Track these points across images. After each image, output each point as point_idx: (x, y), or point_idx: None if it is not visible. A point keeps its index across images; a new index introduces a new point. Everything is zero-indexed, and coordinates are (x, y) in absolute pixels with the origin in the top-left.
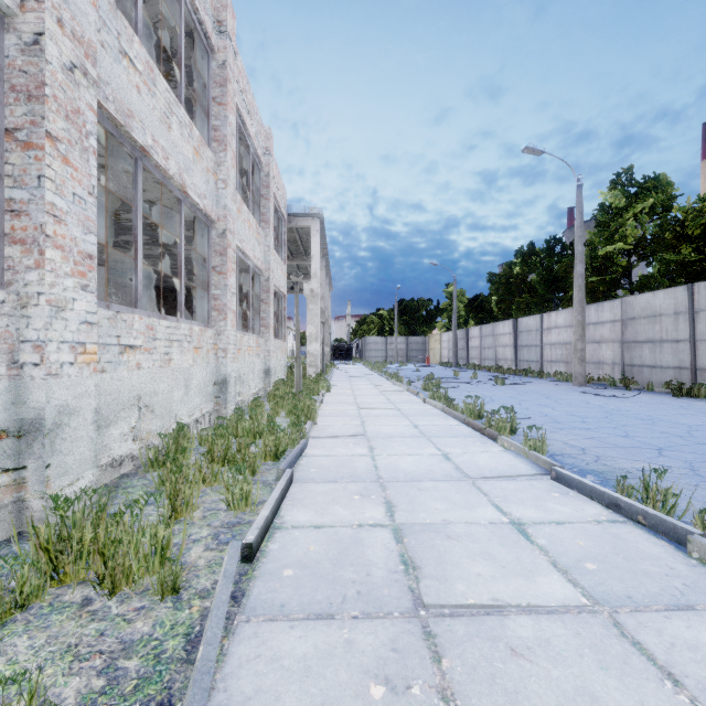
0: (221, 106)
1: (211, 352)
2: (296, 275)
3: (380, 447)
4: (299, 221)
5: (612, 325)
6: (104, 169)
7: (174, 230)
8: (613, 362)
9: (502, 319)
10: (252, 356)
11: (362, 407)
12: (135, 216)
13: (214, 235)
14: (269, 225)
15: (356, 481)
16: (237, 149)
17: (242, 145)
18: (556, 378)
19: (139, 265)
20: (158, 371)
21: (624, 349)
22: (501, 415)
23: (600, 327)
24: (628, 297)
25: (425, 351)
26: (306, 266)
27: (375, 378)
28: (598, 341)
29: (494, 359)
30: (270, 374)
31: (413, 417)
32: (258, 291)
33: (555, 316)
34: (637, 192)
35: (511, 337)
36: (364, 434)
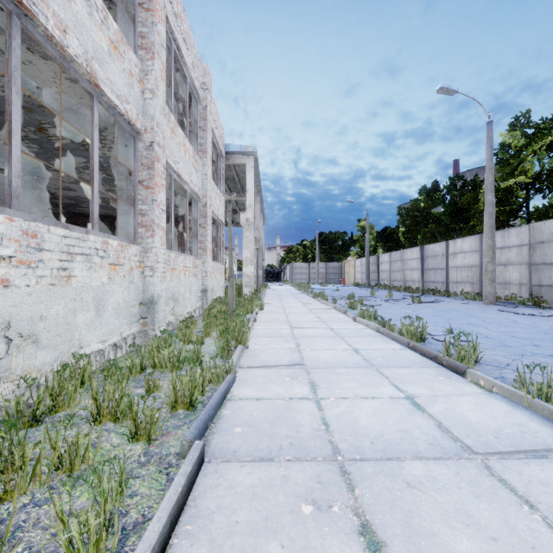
0: (148, 12)
1: (135, 270)
2: (228, 194)
3: (323, 383)
4: (236, 158)
5: (519, 249)
6: (2, 57)
7: (108, 149)
8: (520, 282)
9: (408, 247)
10: (188, 276)
11: (295, 326)
12: (8, 88)
13: (141, 147)
14: (207, 155)
15: (302, 459)
16: (172, 72)
17: (180, 77)
18: (463, 297)
19: (15, 152)
20: (46, 290)
21: (532, 270)
22: (441, 336)
23: (506, 251)
24: (536, 223)
25: (341, 274)
26: (243, 202)
27: (302, 297)
28: (504, 264)
29: (403, 280)
30: (208, 293)
31: (349, 338)
32: (196, 216)
33: (460, 242)
34: (534, 132)
35: (418, 261)
36: (302, 363)
